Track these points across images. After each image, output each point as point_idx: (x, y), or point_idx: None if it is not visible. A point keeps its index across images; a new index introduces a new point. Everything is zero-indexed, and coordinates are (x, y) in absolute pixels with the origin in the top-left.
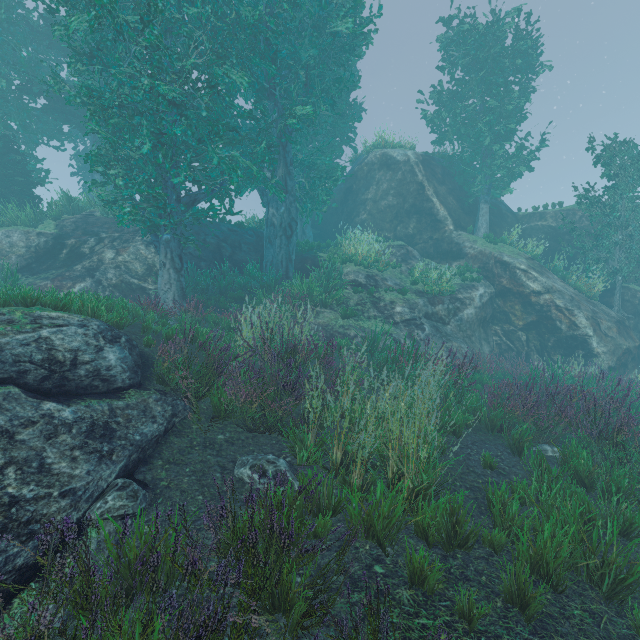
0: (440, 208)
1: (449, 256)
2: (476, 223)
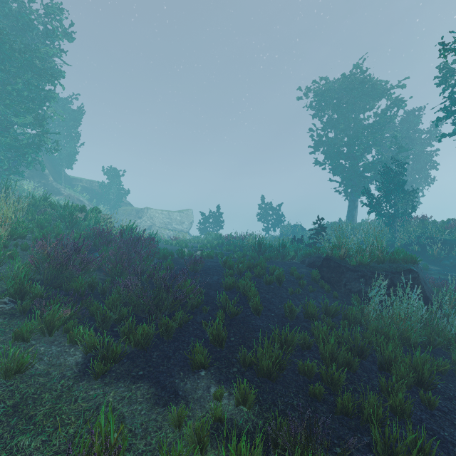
0: (46, 169)
1: (54, 193)
2: (60, 179)
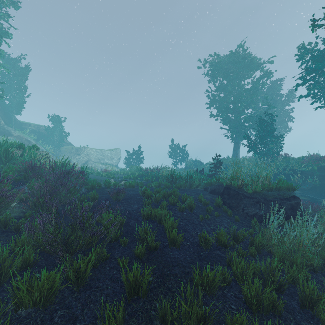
0: None
1: (5, 134)
2: (11, 123)
